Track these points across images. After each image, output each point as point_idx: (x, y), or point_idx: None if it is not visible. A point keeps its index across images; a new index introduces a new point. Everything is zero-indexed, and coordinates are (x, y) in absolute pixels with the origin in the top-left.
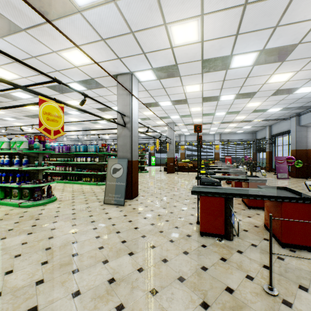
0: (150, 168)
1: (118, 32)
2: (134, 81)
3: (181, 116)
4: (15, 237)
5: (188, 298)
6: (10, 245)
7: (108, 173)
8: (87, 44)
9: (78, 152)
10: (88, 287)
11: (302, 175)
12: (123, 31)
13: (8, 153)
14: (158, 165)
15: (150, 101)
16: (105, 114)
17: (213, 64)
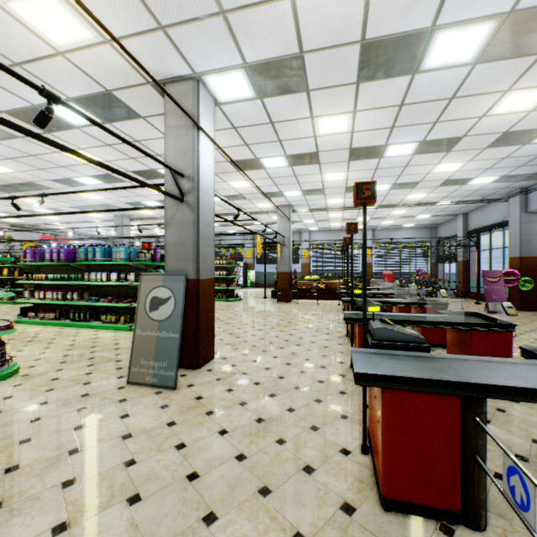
0: (246, 292)
1: None
2: (205, 98)
3: (305, 192)
4: None
5: None
6: None
7: (140, 309)
8: None
9: (92, 261)
10: None
11: (531, 306)
12: None
13: None
14: (260, 286)
15: (244, 157)
16: None
17: (386, 56)
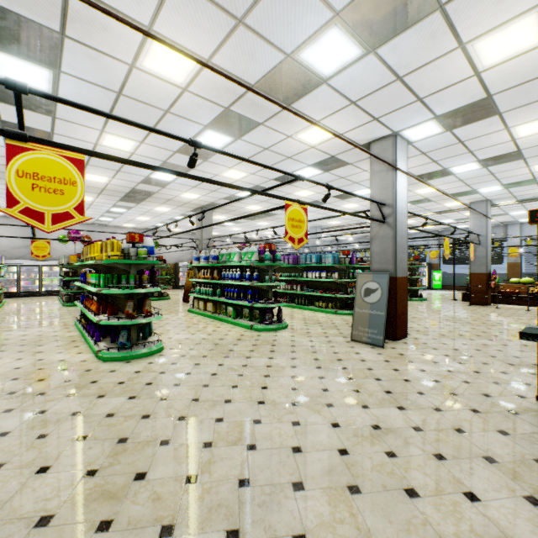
0: (430, 293)
1: (376, 86)
2: (400, 145)
3: (506, 185)
4: (258, 359)
5: (500, 482)
6: (257, 365)
7: (357, 295)
8: (330, 115)
9: (309, 264)
10: (348, 424)
11: None
12: (384, 83)
13: (238, 266)
14: (447, 288)
15: (431, 170)
16: (346, 203)
17: None
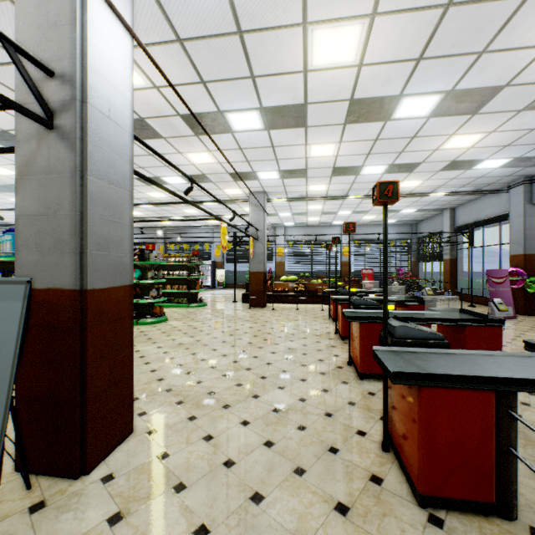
0: (214, 294)
1: None
2: None
3: (283, 173)
4: None
5: None
6: None
7: None
8: None
9: None
10: None
11: None
12: None
13: None
14: (230, 287)
15: (202, 108)
16: None
17: None
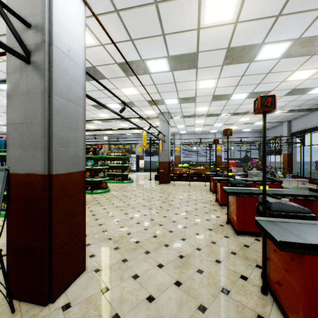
0: (138, 175)
1: None
2: None
3: (181, 100)
4: None
5: None
6: None
7: None
8: None
9: None
10: None
11: None
12: None
13: None
14: (147, 170)
15: (130, 58)
16: None
17: None
